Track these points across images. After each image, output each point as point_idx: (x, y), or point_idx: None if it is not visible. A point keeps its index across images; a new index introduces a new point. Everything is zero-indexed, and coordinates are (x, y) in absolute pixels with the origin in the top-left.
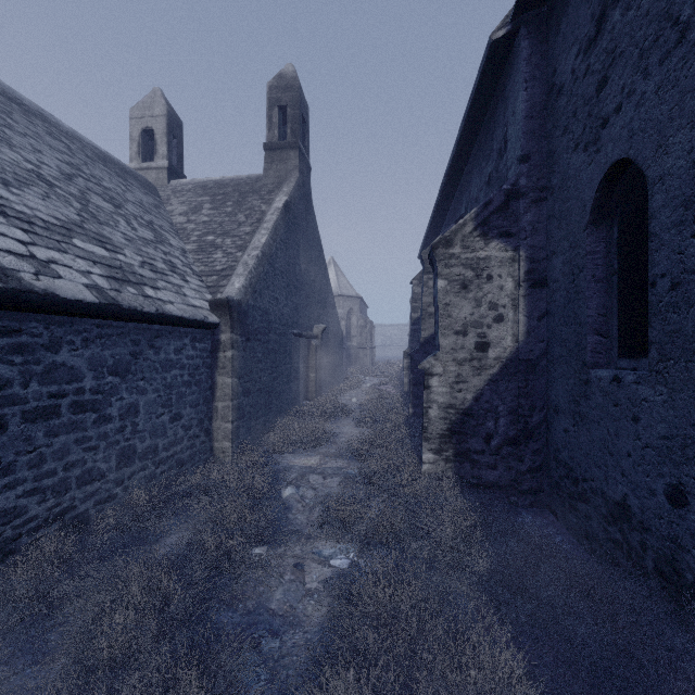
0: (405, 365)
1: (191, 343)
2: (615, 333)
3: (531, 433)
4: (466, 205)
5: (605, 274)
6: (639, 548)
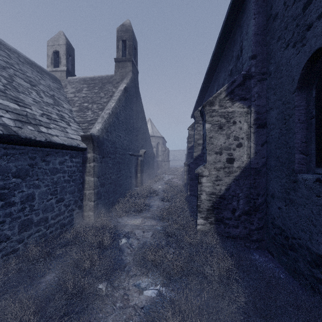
0: (185, 169)
1: (70, 159)
2: (313, 153)
3: (257, 208)
4: (216, 89)
5: (306, 118)
6: None
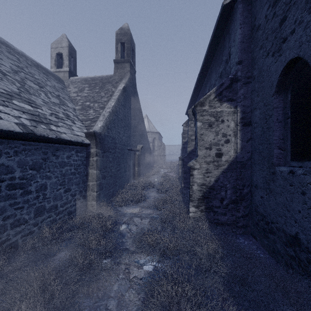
0: (179, 163)
1: (75, 153)
2: (289, 148)
3: (243, 198)
4: (209, 88)
5: (283, 118)
6: (305, 261)
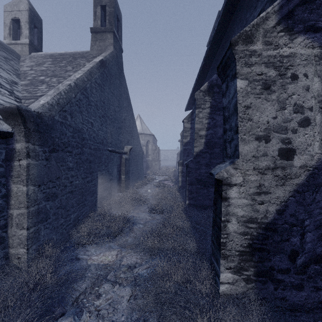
0: (179, 170)
1: None
2: None
3: None
4: None
5: None
6: None
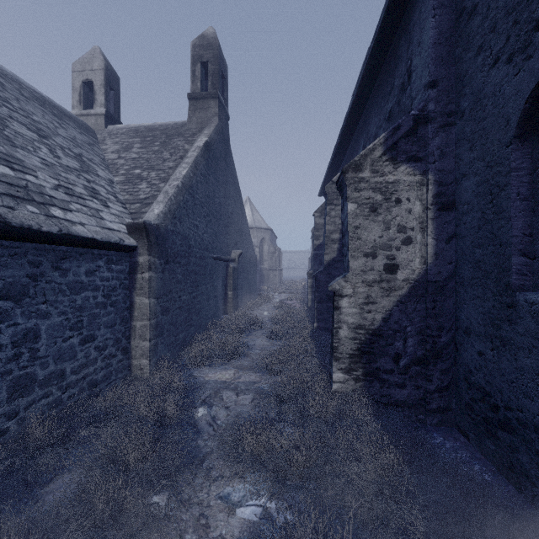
0: (309, 284)
1: (106, 265)
2: None
3: (439, 353)
4: (364, 145)
5: (531, 191)
6: None
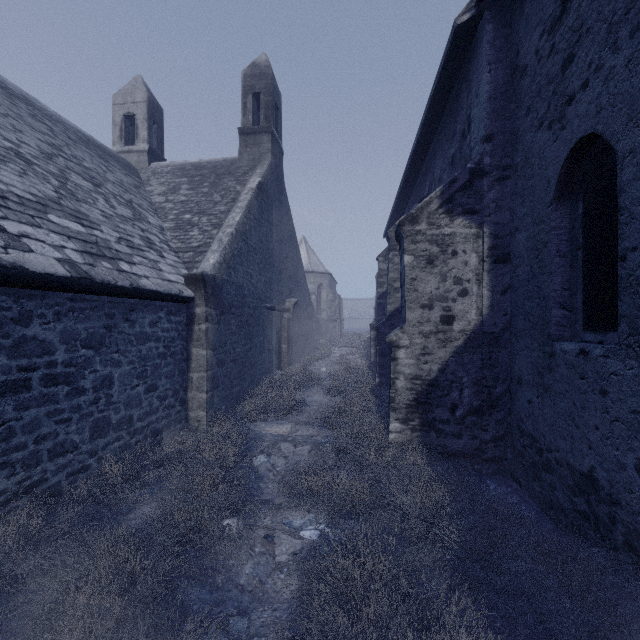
0: (372, 337)
1: (166, 316)
2: (579, 307)
3: (495, 404)
4: (429, 186)
5: (569, 249)
6: (607, 521)
